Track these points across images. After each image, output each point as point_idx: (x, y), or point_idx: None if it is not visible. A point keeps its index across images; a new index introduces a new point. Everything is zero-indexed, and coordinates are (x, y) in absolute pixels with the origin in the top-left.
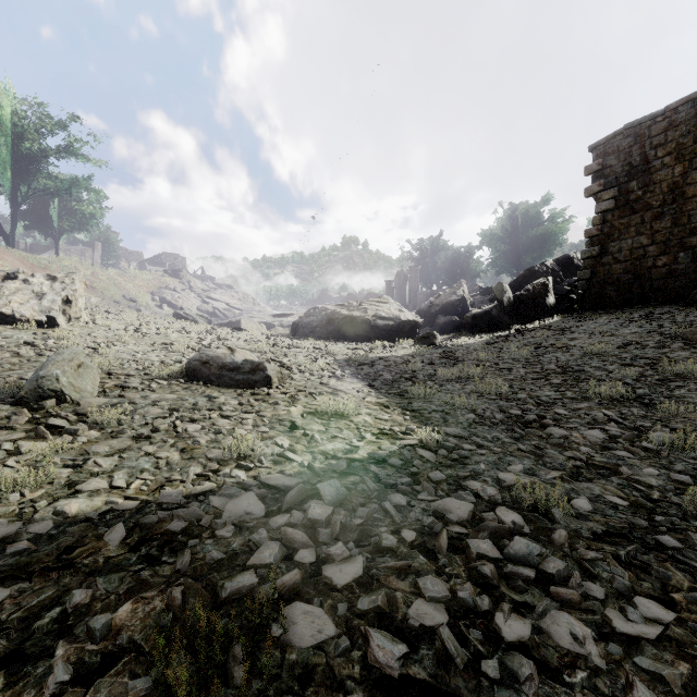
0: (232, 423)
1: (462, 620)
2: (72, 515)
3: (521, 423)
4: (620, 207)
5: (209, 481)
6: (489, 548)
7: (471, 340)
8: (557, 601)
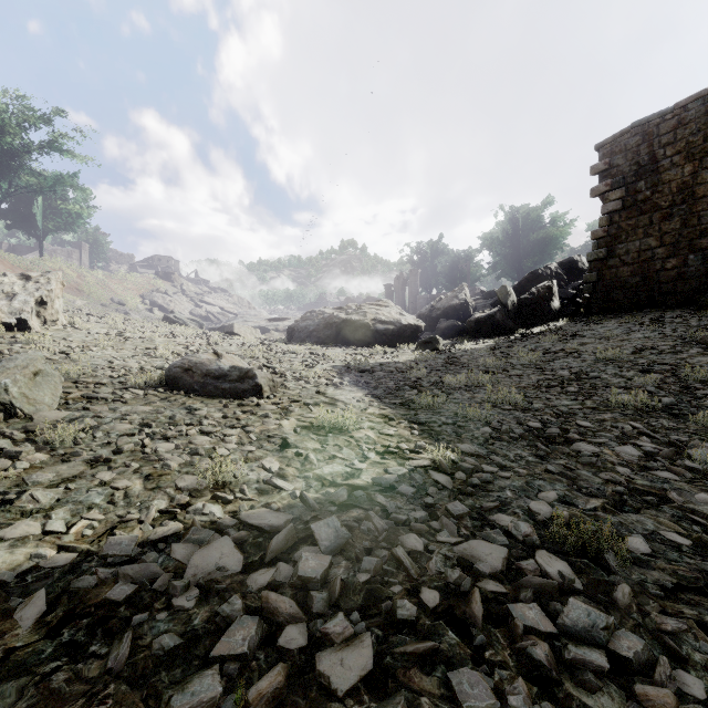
0: (213, 440)
1: None
2: None
3: (543, 437)
4: (627, 208)
5: (175, 521)
6: (538, 617)
7: (474, 345)
8: (646, 707)
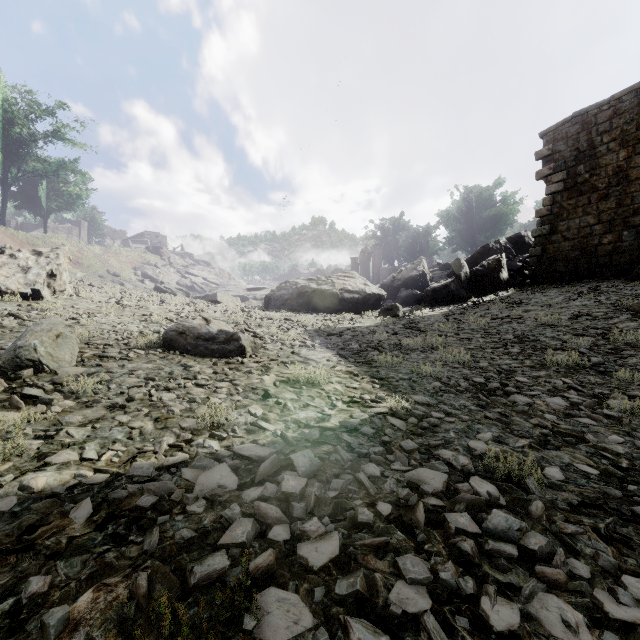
0: (206, 391)
1: (446, 605)
2: (38, 490)
3: (485, 390)
4: (568, 189)
5: (182, 452)
6: (467, 522)
7: (431, 312)
8: (543, 582)
